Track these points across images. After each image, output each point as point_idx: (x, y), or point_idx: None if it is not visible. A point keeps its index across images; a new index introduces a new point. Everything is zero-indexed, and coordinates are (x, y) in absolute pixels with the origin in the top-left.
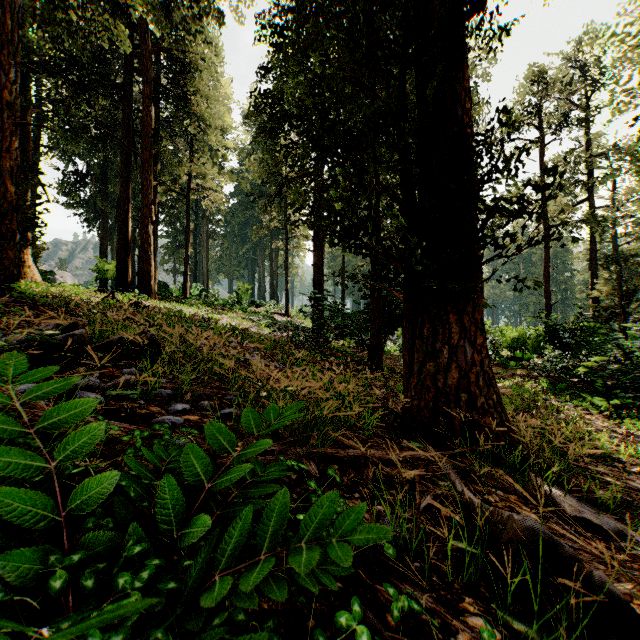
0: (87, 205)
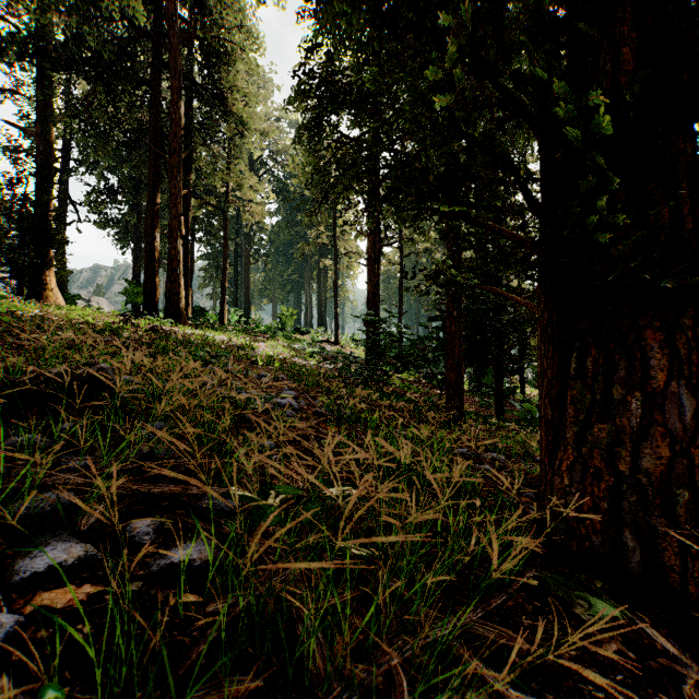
0: (121, 225)
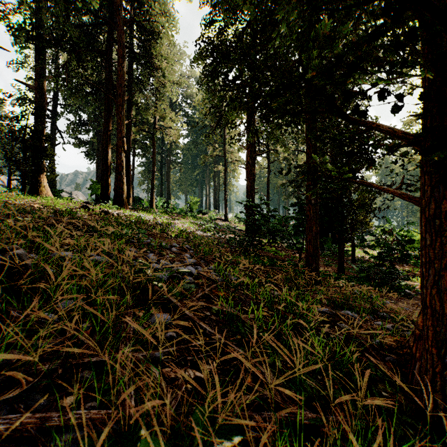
0: (89, 145)
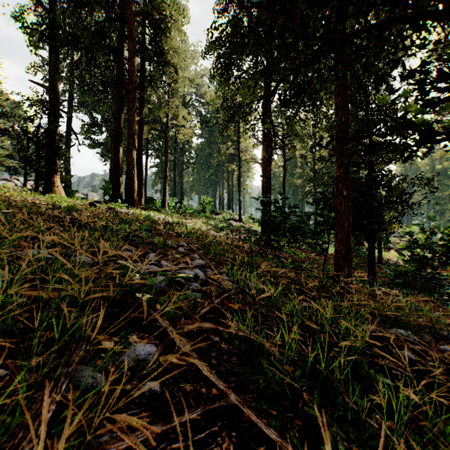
0: (104, 146)
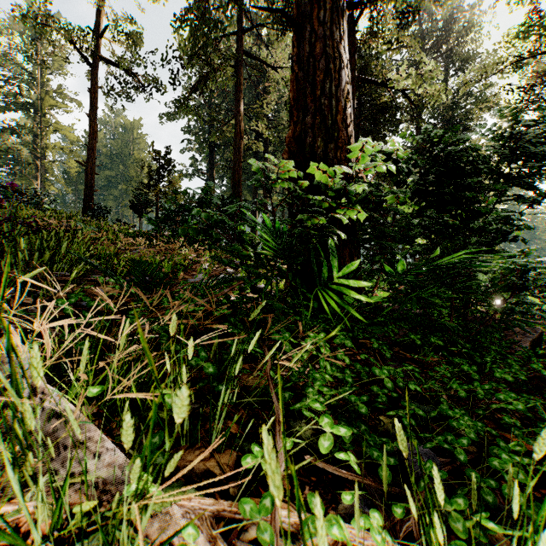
0: None
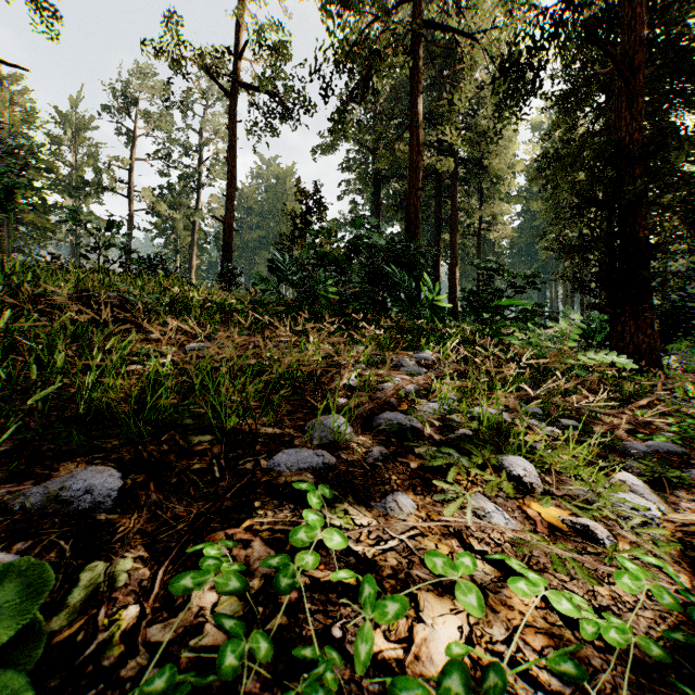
0: None
